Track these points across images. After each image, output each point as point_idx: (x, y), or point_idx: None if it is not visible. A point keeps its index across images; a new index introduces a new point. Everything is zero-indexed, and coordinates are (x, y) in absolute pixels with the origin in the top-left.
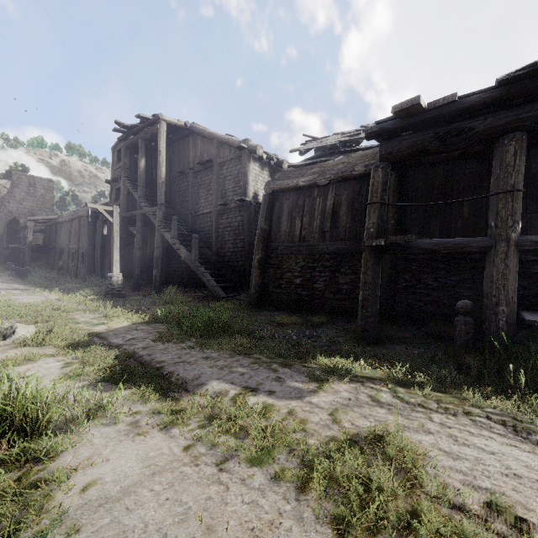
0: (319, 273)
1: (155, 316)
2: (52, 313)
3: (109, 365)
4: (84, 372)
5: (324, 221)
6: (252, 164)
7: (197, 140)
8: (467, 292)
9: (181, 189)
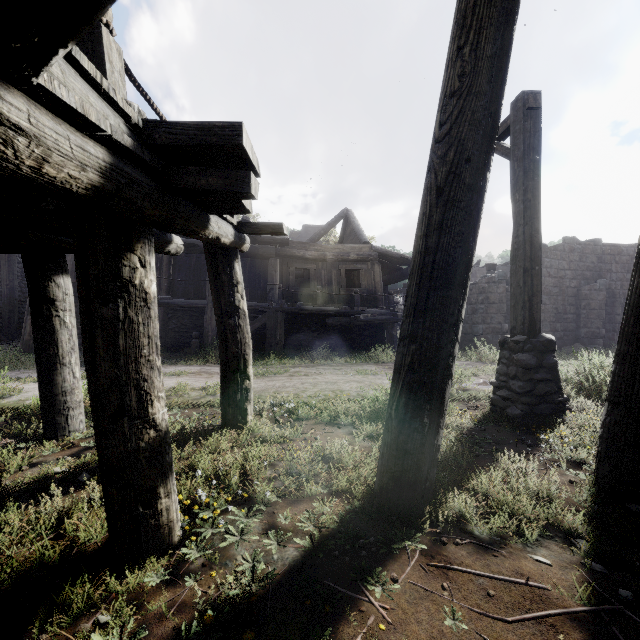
0: None
1: None
2: None
3: None
4: None
5: None
6: None
7: None
8: None
9: None
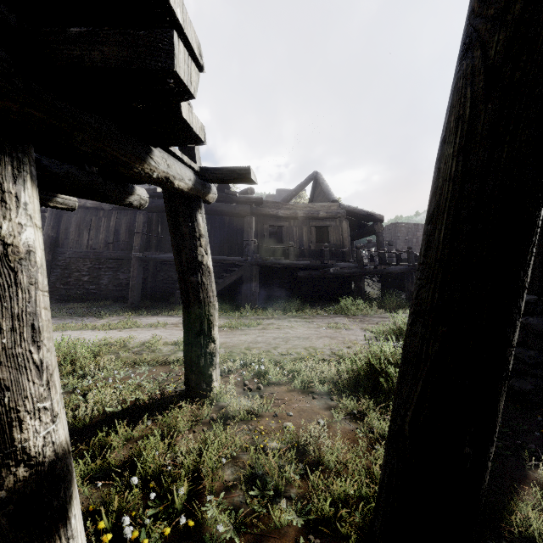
0: (105, 272)
1: None
2: None
3: None
4: None
5: (108, 235)
6: None
7: None
8: None
9: None
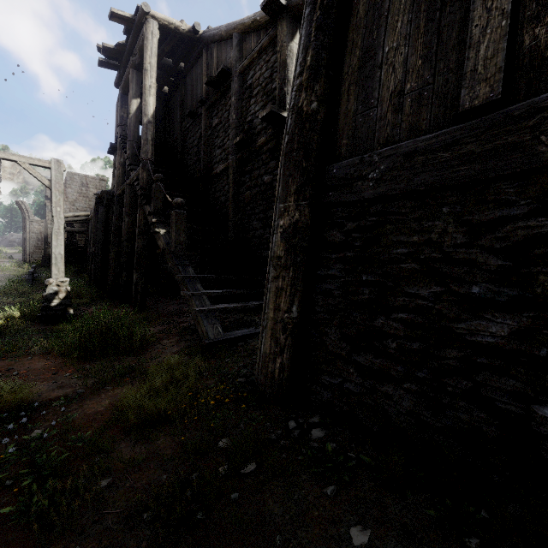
0: None
1: None
2: None
3: None
4: None
5: None
6: None
7: (213, 52)
8: None
9: (193, 144)
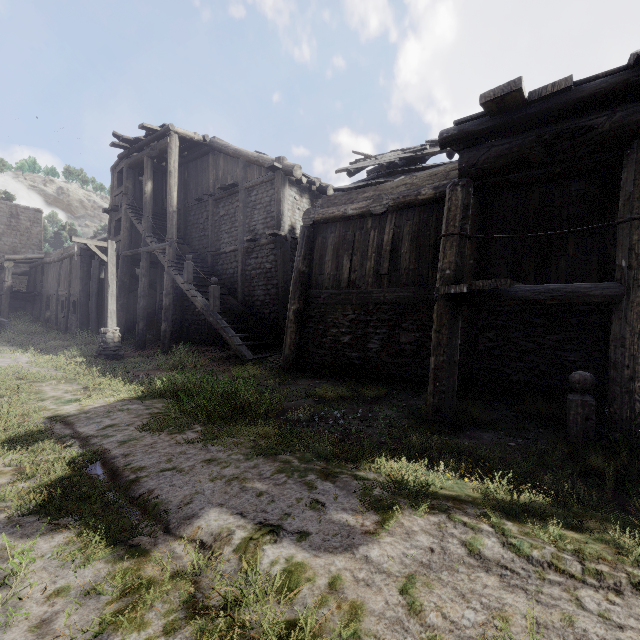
0: (374, 329)
1: (152, 389)
2: (13, 383)
3: (48, 482)
4: (5, 496)
5: (380, 261)
6: (288, 189)
7: (219, 159)
8: (573, 357)
9: (198, 221)
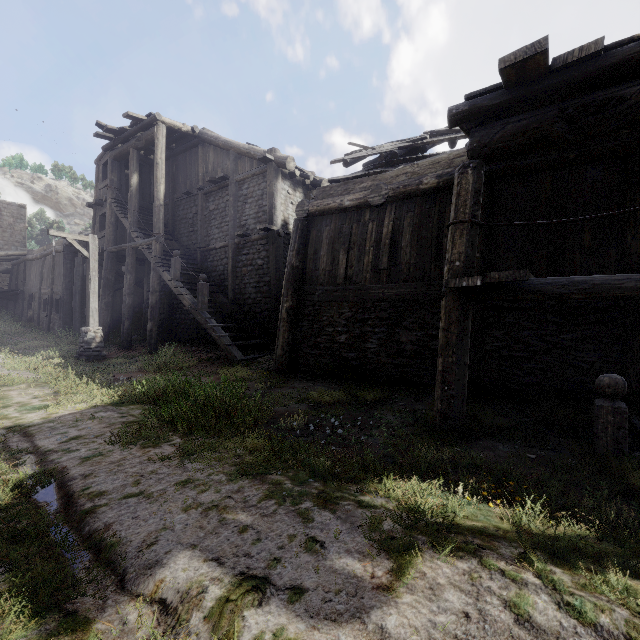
0: (372, 328)
1: (130, 393)
2: None
3: None
4: None
5: (378, 255)
6: (281, 182)
7: (209, 151)
8: (590, 357)
9: (187, 216)
